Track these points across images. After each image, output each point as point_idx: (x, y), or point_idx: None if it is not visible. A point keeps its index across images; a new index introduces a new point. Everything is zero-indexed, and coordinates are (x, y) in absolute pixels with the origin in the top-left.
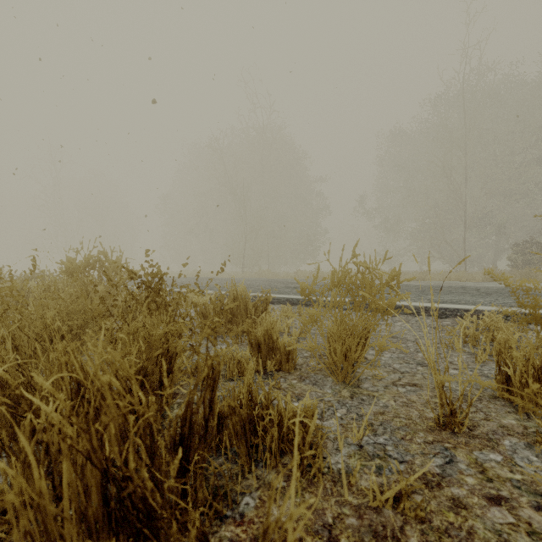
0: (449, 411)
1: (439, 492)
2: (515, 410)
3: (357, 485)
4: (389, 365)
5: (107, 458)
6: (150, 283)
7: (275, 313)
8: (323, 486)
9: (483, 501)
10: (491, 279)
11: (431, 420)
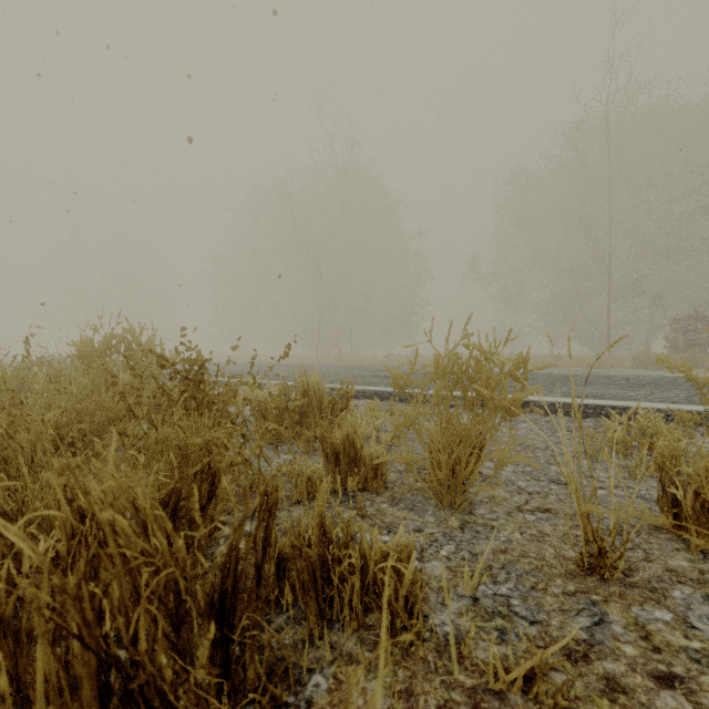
0: (596, 549)
1: (587, 668)
2: (686, 546)
3: (472, 657)
4: (512, 482)
5: (107, 634)
6: (187, 372)
7: (359, 411)
8: (423, 659)
9: (650, 682)
10: (644, 366)
11: (571, 561)
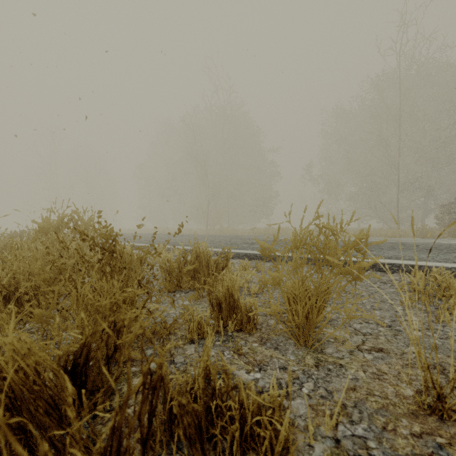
0: (435, 393)
1: None
2: None
3: None
4: (349, 325)
5: None
6: (103, 245)
7: (235, 268)
8: None
9: None
10: (422, 236)
11: (410, 400)
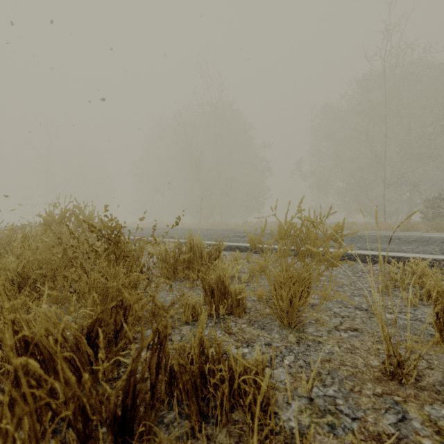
0: (396, 361)
1: None
2: None
3: None
4: (329, 309)
5: None
6: (109, 236)
7: (227, 259)
8: None
9: None
10: (407, 229)
11: (376, 369)
